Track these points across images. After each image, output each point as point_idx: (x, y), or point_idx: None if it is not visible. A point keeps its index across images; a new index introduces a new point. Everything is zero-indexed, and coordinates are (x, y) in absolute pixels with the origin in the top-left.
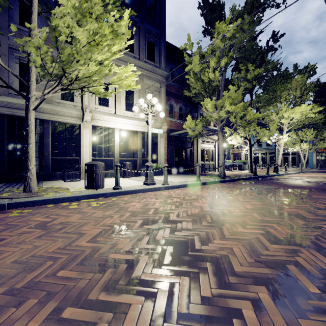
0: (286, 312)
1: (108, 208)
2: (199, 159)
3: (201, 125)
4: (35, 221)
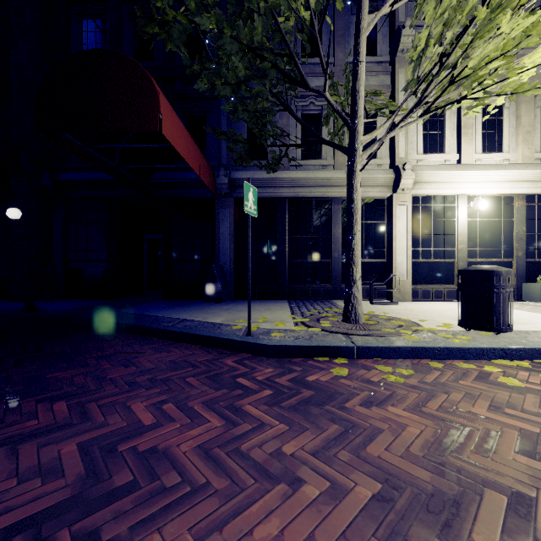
0: None
1: None
2: None
3: None
4: (489, 420)
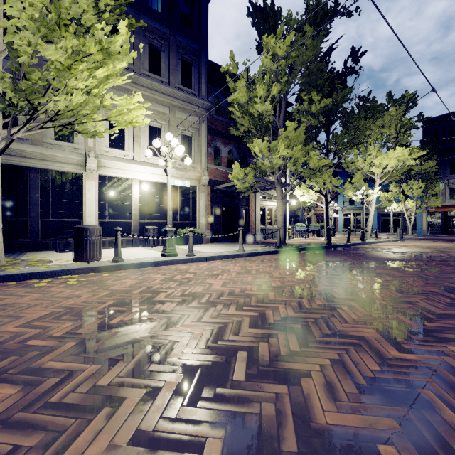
0: (177, 400)
1: (85, 286)
2: (257, 221)
3: (252, 175)
4: None
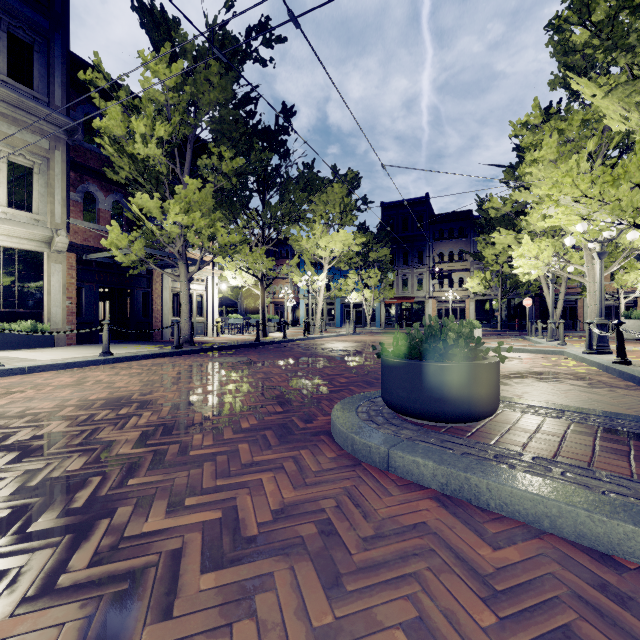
0: None
1: None
2: (166, 311)
3: (141, 243)
4: None
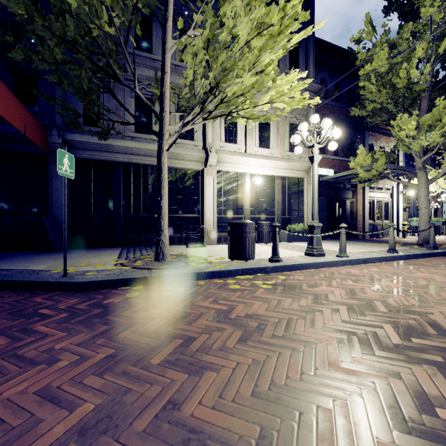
0: None
1: (292, 293)
2: (366, 216)
3: (384, 160)
4: (206, 308)
